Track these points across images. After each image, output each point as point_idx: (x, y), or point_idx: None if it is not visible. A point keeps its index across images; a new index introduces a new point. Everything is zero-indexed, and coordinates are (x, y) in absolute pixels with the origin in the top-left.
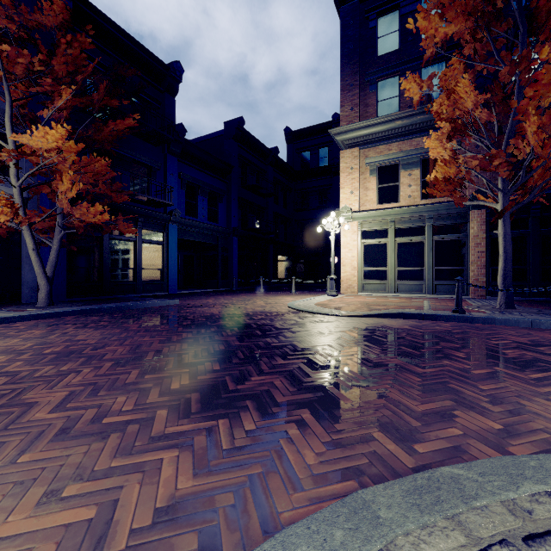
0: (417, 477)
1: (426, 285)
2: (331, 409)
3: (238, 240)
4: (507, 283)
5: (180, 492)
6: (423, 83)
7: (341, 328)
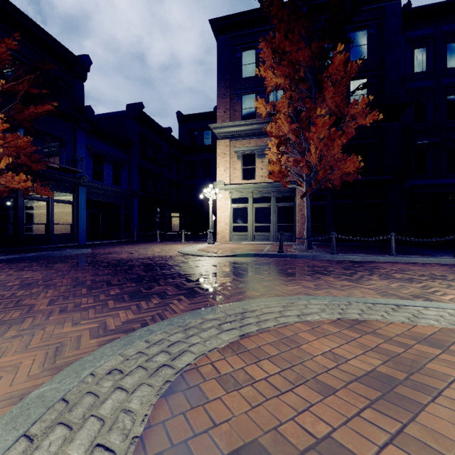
0: (218, 306)
1: (272, 235)
2: (194, 295)
3: (138, 200)
4: (309, 235)
5: (130, 318)
6: (267, 106)
7: (210, 263)
